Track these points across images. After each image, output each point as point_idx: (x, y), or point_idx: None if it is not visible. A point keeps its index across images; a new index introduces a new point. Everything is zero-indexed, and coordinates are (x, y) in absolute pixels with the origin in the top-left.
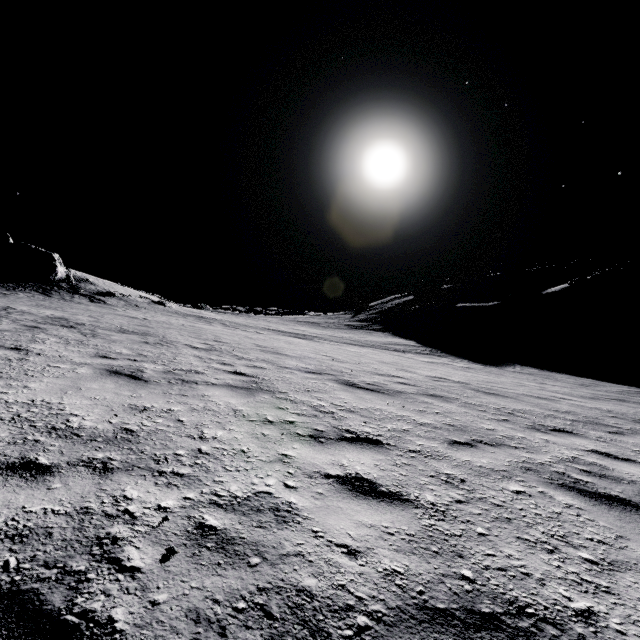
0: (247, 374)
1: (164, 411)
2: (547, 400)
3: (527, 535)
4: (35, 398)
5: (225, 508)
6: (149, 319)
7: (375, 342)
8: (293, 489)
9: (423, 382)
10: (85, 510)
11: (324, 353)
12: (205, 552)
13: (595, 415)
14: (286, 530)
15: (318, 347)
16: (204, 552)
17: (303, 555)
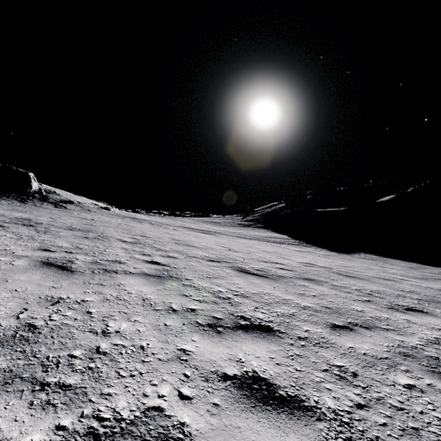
0: (161, 263)
1: (77, 302)
2: (392, 281)
3: None
4: None
5: None
6: (95, 220)
7: (259, 236)
8: (187, 400)
9: (298, 267)
10: None
11: (222, 245)
12: None
13: (432, 294)
14: None
15: (218, 240)
16: None
17: None
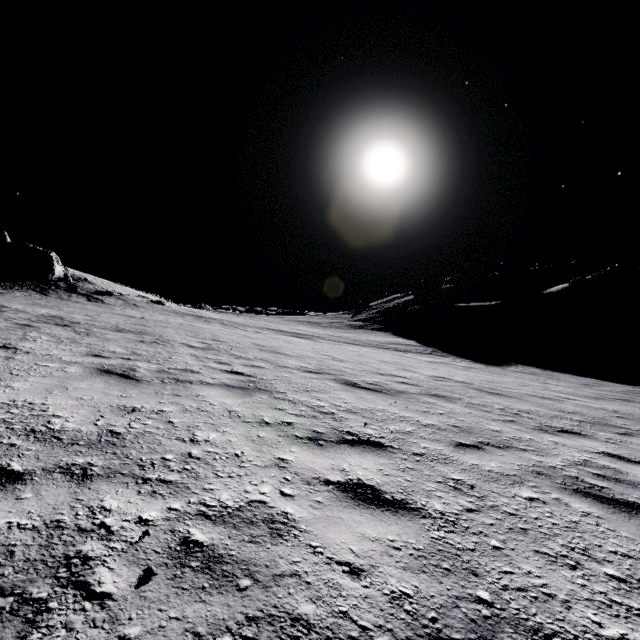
0: (244, 373)
1: (154, 412)
2: (552, 400)
3: (546, 548)
4: (17, 398)
5: (214, 520)
6: (147, 318)
7: (375, 342)
8: (290, 497)
9: (425, 382)
10: (56, 524)
11: (324, 352)
12: (188, 573)
13: (602, 415)
14: (281, 545)
15: (318, 346)
16: (187, 573)
17: (300, 575)
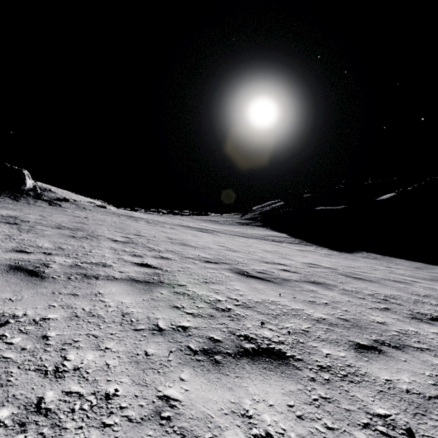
0: (152, 265)
1: (34, 321)
2: (403, 283)
3: None
4: None
5: None
6: (89, 218)
7: (258, 234)
8: None
9: (302, 269)
10: None
11: (221, 244)
12: None
13: None
14: None
15: (216, 239)
16: None
17: None
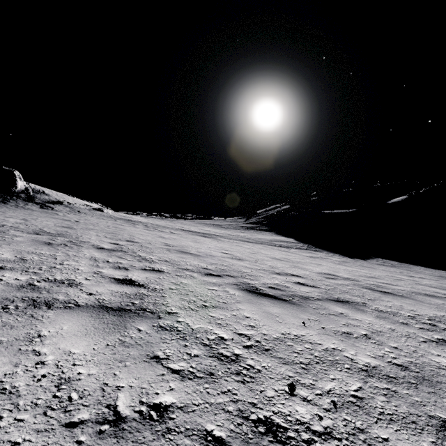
0: (137, 282)
1: None
2: (439, 298)
3: None
4: None
5: None
6: (80, 221)
7: (264, 239)
8: None
9: (319, 281)
10: None
11: (225, 251)
12: None
13: None
14: None
15: (220, 245)
16: None
17: None
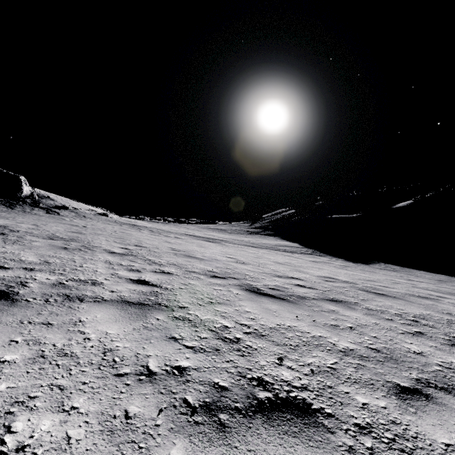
0: (150, 282)
1: None
2: (430, 300)
3: None
4: None
5: None
6: (87, 227)
7: (268, 244)
8: None
9: (318, 283)
10: None
11: (229, 255)
12: None
13: None
14: None
15: (224, 249)
16: None
17: None
